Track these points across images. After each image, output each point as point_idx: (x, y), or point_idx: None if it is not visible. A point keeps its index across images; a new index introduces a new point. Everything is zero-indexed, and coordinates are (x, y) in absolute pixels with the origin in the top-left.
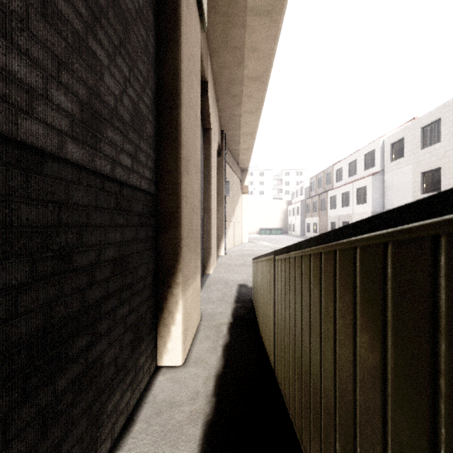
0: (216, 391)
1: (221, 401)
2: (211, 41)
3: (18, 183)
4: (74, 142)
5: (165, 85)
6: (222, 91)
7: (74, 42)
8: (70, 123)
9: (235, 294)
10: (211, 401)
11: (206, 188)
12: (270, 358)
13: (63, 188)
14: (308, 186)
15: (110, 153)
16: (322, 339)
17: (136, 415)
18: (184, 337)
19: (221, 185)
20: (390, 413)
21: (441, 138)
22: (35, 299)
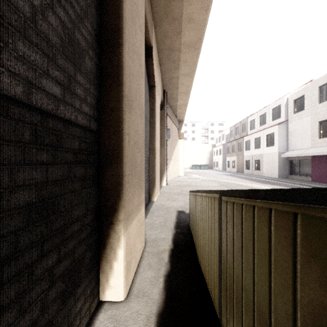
0: None
1: None
2: (155, 13)
3: None
4: None
5: (108, 25)
6: (164, 57)
7: None
8: None
9: (175, 219)
10: None
11: (151, 133)
12: (212, 299)
13: None
14: (228, 133)
15: (22, 72)
16: None
17: None
18: (126, 271)
19: (164, 131)
20: None
21: None
22: None
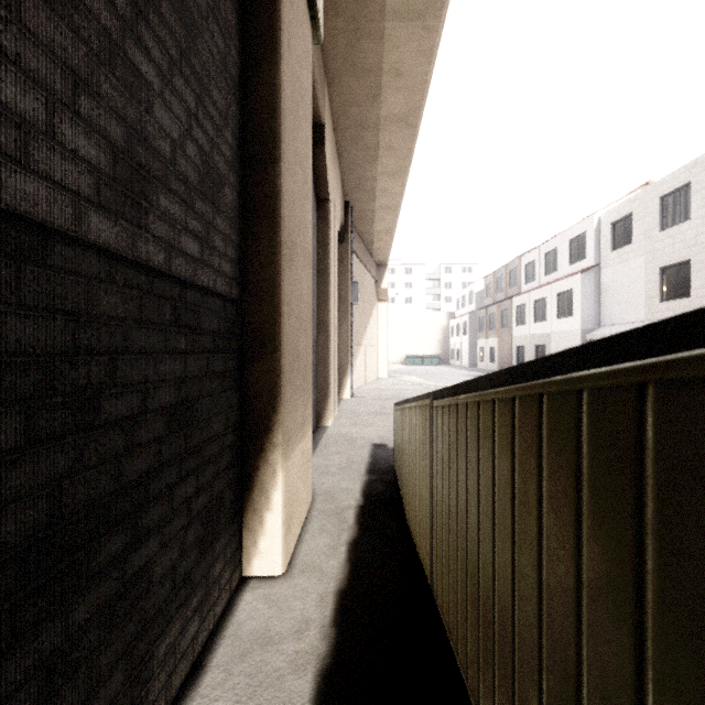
0: (338, 617)
1: (346, 635)
2: (330, 61)
3: (1, 280)
4: (102, 214)
5: (256, 127)
6: (347, 140)
7: (102, 47)
8: (95, 182)
9: (367, 459)
10: (329, 635)
11: (321, 293)
12: (423, 565)
13: (82, 290)
14: (481, 290)
15: (163, 234)
16: (516, 544)
17: (208, 659)
18: (286, 530)
19: (346, 287)
20: (651, 692)
21: (690, 214)
22: (31, 475)
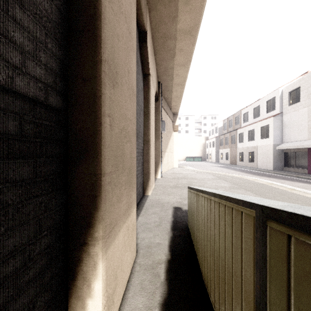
0: None
1: None
2: None
3: None
4: None
5: None
6: (159, 46)
7: None
8: None
9: (171, 218)
10: None
11: (145, 124)
12: None
13: None
14: (221, 126)
15: None
16: None
17: None
18: (107, 309)
19: (158, 123)
20: None
21: None
22: None
